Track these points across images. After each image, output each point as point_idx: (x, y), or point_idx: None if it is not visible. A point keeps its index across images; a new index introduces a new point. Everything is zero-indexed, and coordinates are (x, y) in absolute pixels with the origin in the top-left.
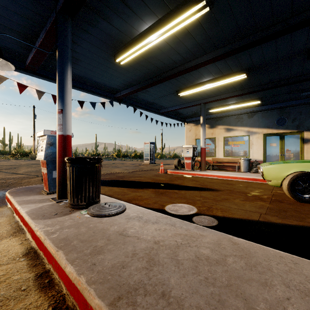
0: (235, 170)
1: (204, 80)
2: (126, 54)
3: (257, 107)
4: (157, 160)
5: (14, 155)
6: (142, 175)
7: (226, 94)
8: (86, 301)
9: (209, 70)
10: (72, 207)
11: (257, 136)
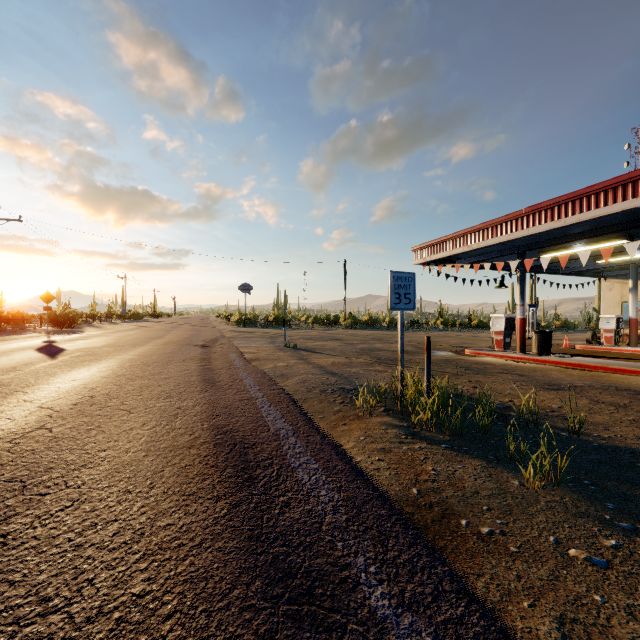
0: None
1: None
2: (552, 254)
3: None
4: None
5: (323, 323)
6: None
7: None
8: (585, 365)
9: None
10: (539, 355)
11: None
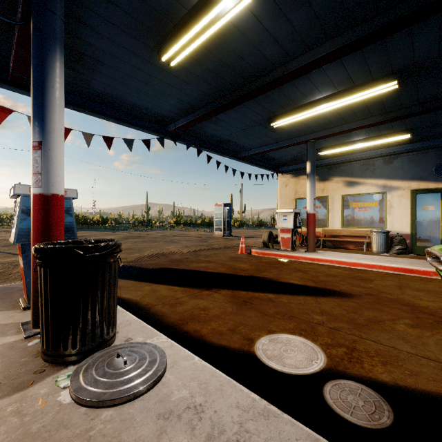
0: (361, 249)
1: (318, 96)
2: (178, 42)
3: (401, 146)
4: (234, 229)
5: None
6: (211, 258)
7: (353, 123)
8: None
9: (328, 76)
10: (46, 359)
11: (401, 194)
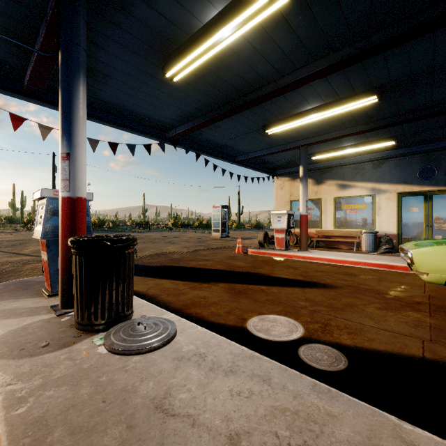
0: (352, 248)
1: (308, 107)
2: (181, 62)
3: (388, 152)
4: (232, 231)
5: (25, 225)
6: (209, 257)
7: (342, 131)
8: None
9: (316, 90)
10: (80, 328)
11: (388, 197)
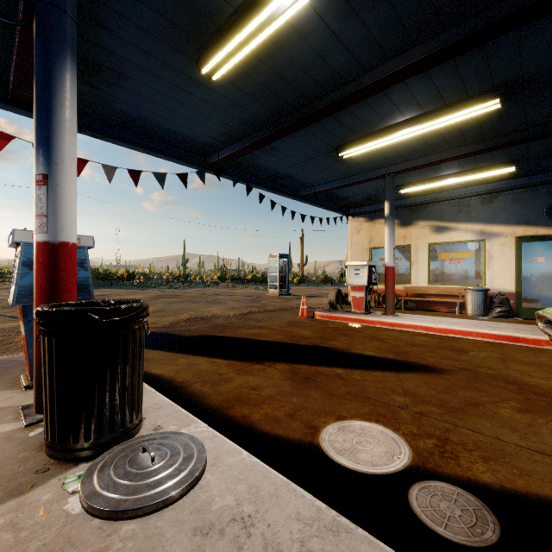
0: (453, 311)
1: (399, 119)
2: (222, 50)
3: (503, 182)
4: (293, 286)
5: None
6: (264, 323)
7: (443, 153)
8: None
9: (412, 93)
10: (51, 455)
11: (503, 242)
